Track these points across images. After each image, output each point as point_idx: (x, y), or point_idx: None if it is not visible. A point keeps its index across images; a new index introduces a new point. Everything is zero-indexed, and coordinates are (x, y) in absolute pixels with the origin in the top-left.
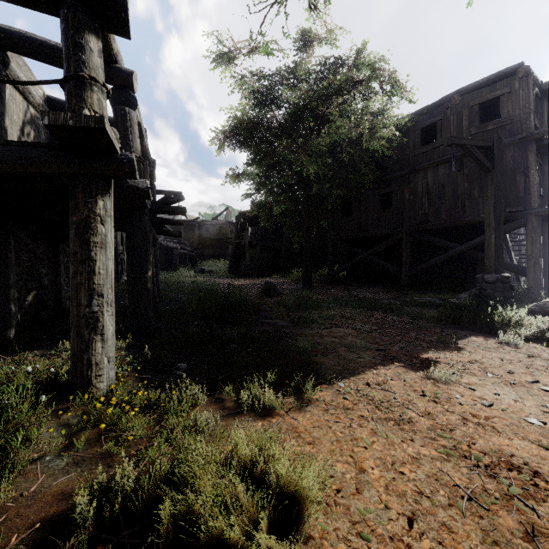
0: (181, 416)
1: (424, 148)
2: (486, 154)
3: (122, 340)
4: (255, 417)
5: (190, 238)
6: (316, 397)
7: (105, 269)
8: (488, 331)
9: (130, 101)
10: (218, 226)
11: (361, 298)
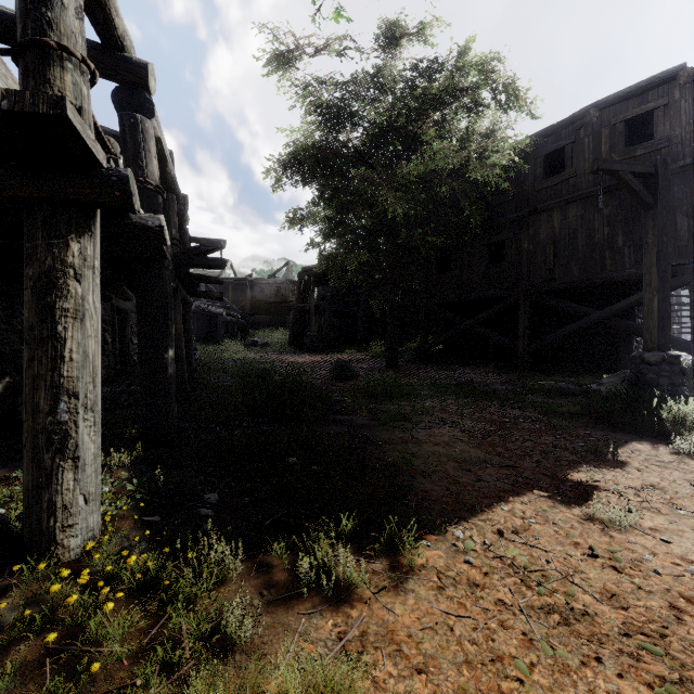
0: (194, 609)
1: (548, 182)
2: (646, 185)
3: (126, 452)
4: (321, 605)
5: (239, 302)
6: (422, 560)
7: (81, 353)
8: (653, 434)
9: (144, 106)
10: (276, 286)
11: (466, 382)
